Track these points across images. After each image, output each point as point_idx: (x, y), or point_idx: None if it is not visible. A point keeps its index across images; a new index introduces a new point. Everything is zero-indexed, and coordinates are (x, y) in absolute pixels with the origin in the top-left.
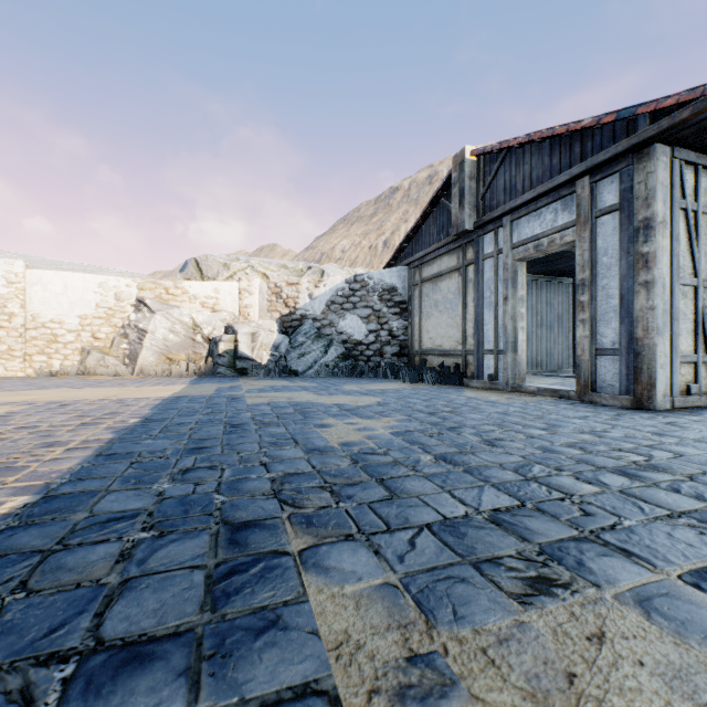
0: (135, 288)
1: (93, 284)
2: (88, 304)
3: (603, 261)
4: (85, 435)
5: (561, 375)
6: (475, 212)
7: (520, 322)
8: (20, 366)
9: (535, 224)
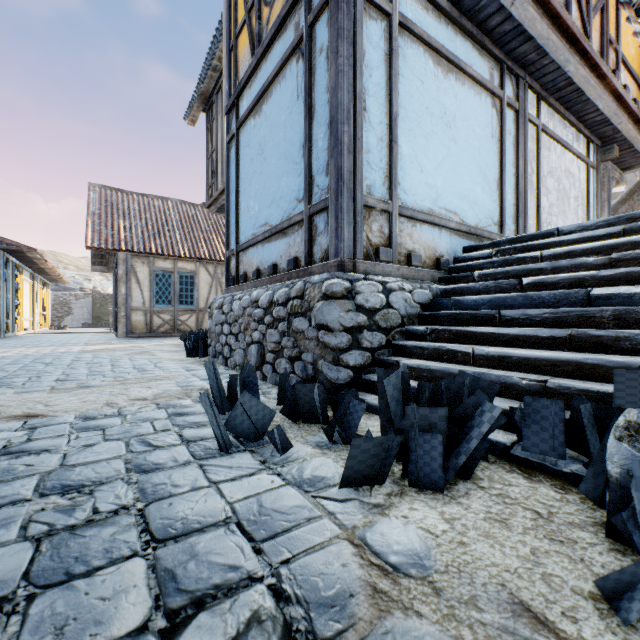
0: None
1: None
2: None
3: None
4: None
5: None
6: None
7: None
8: None
9: None
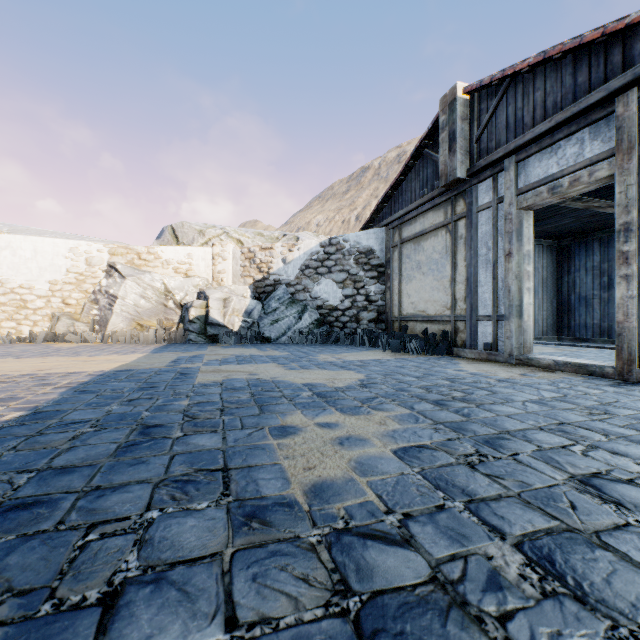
0: (106, 253)
1: (63, 249)
2: (59, 269)
3: None
4: None
5: (551, 342)
6: (468, 158)
7: (526, 281)
8: None
9: (549, 162)
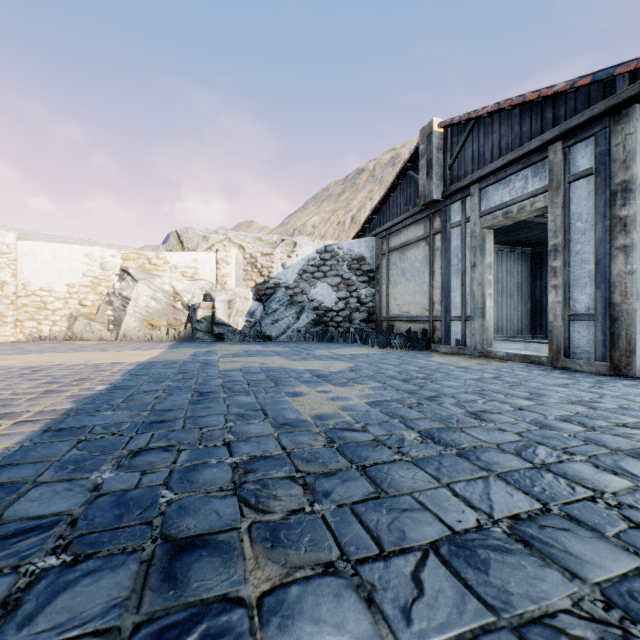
0: (119, 259)
1: (80, 254)
2: (76, 273)
3: (577, 226)
4: (43, 405)
5: (522, 340)
6: (442, 182)
7: (488, 288)
8: (11, 331)
9: (504, 192)
